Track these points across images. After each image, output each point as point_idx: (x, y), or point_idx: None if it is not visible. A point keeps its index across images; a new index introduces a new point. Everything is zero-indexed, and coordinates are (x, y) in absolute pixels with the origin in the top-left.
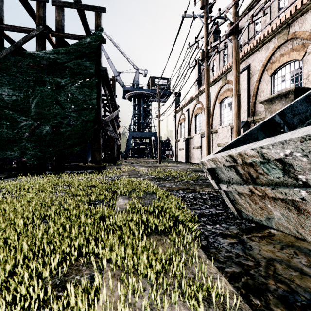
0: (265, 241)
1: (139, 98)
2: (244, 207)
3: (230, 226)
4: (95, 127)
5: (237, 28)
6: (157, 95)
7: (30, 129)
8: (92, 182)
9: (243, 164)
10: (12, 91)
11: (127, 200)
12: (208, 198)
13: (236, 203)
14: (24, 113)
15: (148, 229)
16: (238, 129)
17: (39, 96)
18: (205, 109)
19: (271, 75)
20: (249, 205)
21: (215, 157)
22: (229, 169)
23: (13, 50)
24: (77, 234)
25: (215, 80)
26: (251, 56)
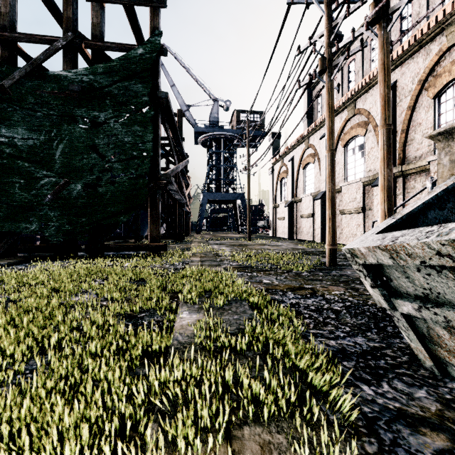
0: None
1: (218, 143)
2: None
3: (413, 390)
4: (149, 185)
5: (386, 10)
6: (245, 136)
7: (54, 189)
8: (141, 274)
9: None
10: (28, 132)
11: (195, 316)
12: (343, 309)
13: (435, 345)
14: (45, 166)
15: (240, 413)
16: (388, 185)
17: (66, 139)
18: (327, 153)
19: (435, 97)
20: None
21: (397, 243)
22: (434, 272)
23: (29, 71)
24: (79, 415)
25: (337, 110)
26: (398, 67)
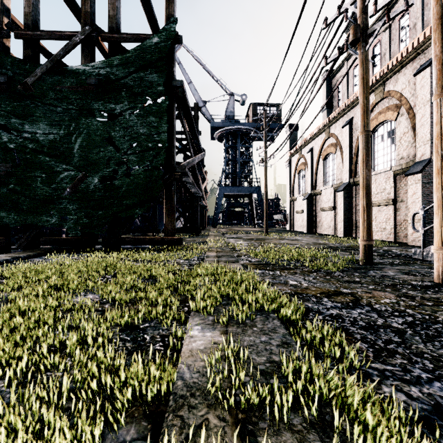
0: None
1: (234, 137)
2: None
3: None
4: (165, 177)
5: None
6: (262, 128)
7: (72, 182)
8: (152, 271)
9: None
10: (49, 127)
11: (209, 334)
12: (406, 327)
13: None
14: (65, 160)
15: None
16: None
17: (84, 133)
18: (361, 135)
19: None
20: None
21: None
22: None
23: (50, 67)
24: None
25: None
26: None
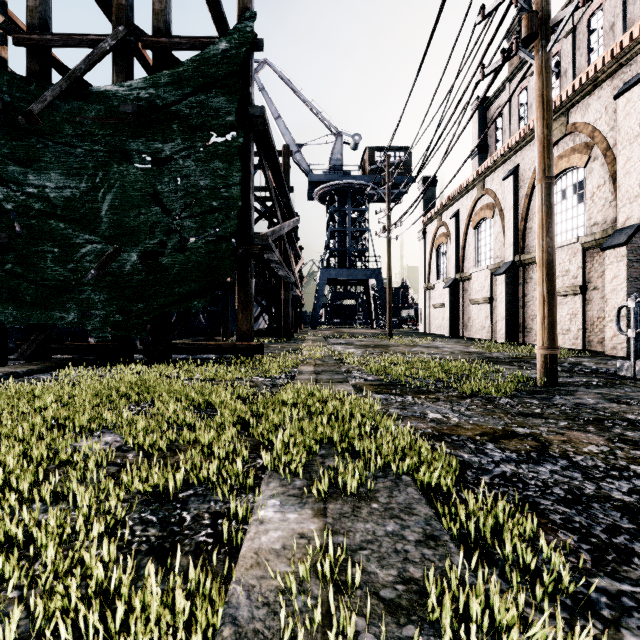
0: None
1: (343, 197)
2: None
3: None
4: (237, 253)
5: None
6: (383, 181)
7: (99, 260)
8: (212, 396)
9: None
10: (64, 178)
11: (294, 516)
12: (638, 500)
13: None
14: (87, 227)
15: None
16: None
17: (117, 186)
18: (538, 184)
19: None
20: None
21: None
22: None
23: (66, 89)
24: None
25: (533, 130)
26: None
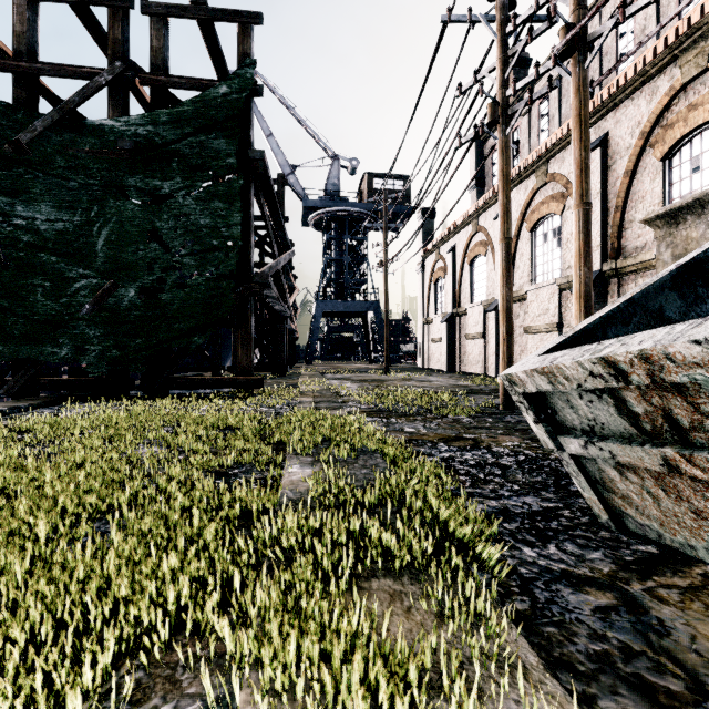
0: (701, 606)
1: (340, 225)
2: (633, 504)
3: (587, 552)
4: (237, 290)
5: (583, 38)
6: (380, 215)
7: (94, 295)
8: (229, 419)
9: (648, 384)
10: (56, 210)
11: (309, 470)
12: (514, 464)
13: (609, 491)
14: (82, 261)
15: (367, 562)
16: (586, 290)
17: (113, 221)
18: (500, 243)
19: (664, 157)
20: (651, 501)
21: (553, 364)
22: (595, 397)
23: (58, 120)
24: (176, 569)
25: (520, 175)
26: (611, 112)
